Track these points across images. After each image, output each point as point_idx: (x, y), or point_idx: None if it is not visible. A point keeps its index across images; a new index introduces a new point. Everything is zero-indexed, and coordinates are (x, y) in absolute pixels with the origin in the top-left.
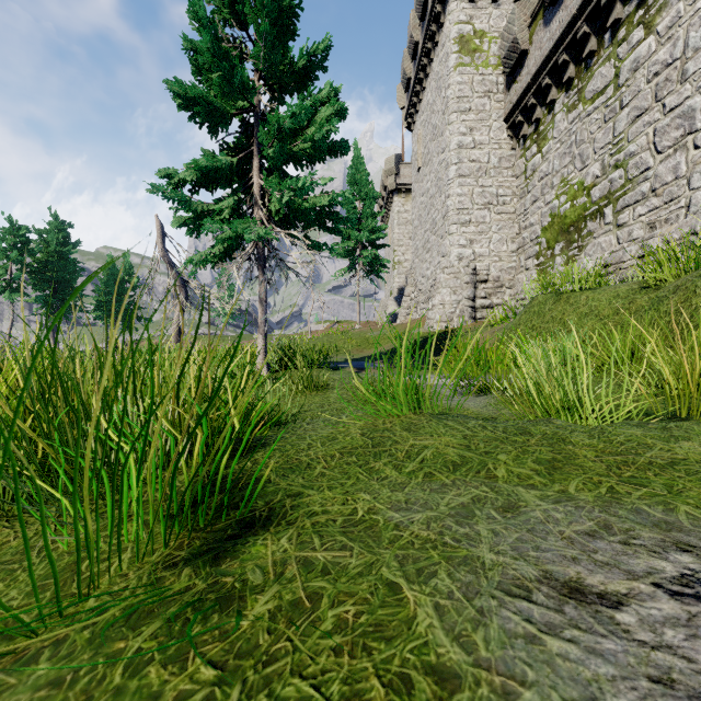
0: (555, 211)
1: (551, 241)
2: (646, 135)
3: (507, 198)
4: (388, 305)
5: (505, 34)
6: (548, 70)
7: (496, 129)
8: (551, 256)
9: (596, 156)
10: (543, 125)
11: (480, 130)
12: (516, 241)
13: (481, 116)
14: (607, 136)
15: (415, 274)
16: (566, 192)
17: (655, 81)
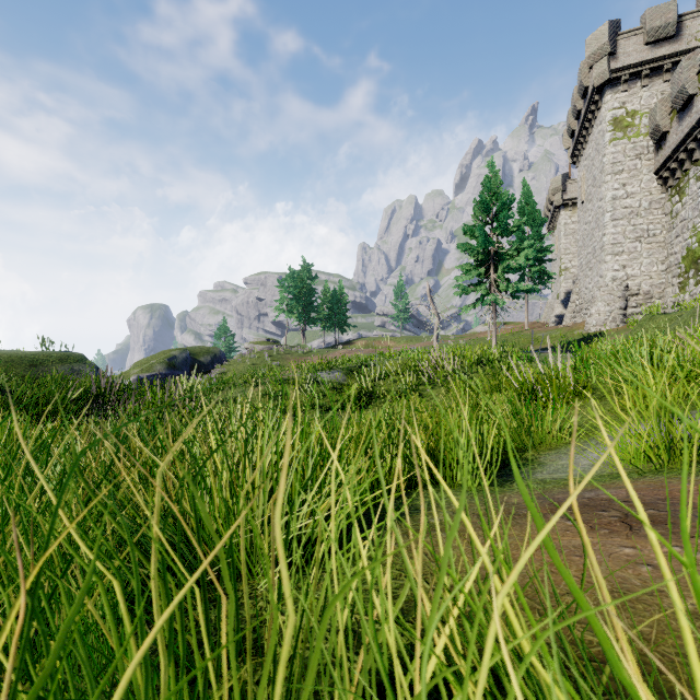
0: (689, 247)
1: (687, 267)
2: None
3: (657, 231)
4: (554, 307)
5: (651, 118)
6: (681, 151)
7: (647, 181)
8: (687, 278)
9: None
10: (682, 183)
11: (631, 184)
12: (665, 263)
13: (632, 174)
14: None
15: (579, 285)
16: (695, 235)
17: None
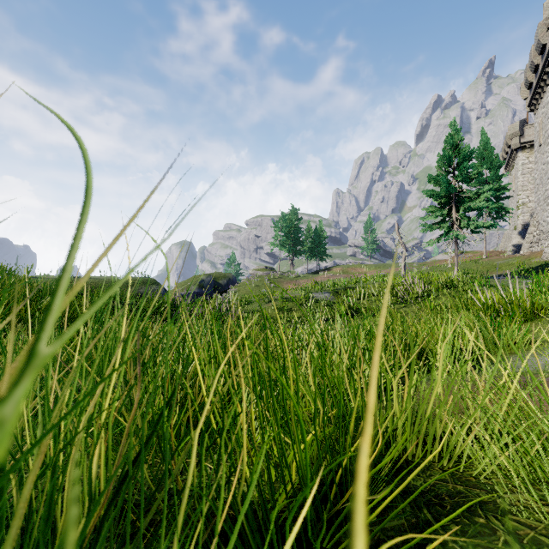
0: None
1: None
2: None
3: None
4: (511, 238)
5: None
6: None
7: None
8: None
9: None
10: None
11: None
12: None
13: None
14: None
15: (537, 218)
16: None
17: None
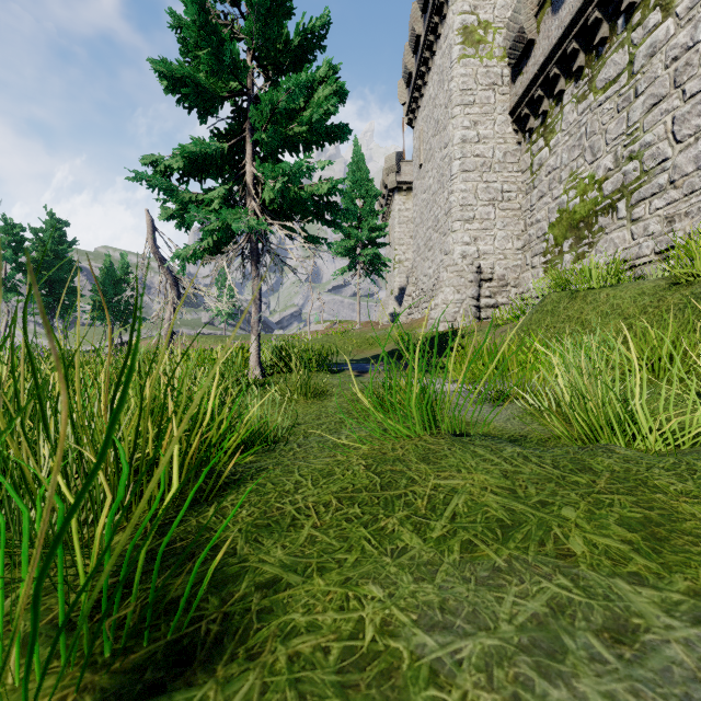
0: (564, 207)
1: (559, 238)
2: (664, 124)
3: (512, 194)
4: (388, 304)
5: (511, 24)
6: (556, 60)
7: (501, 123)
8: (559, 254)
9: (608, 147)
10: (551, 117)
11: (484, 124)
12: (521, 238)
13: (485, 109)
14: (620, 126)
15: (417, 273)
16: (576, 186)
17: (674, 66)
